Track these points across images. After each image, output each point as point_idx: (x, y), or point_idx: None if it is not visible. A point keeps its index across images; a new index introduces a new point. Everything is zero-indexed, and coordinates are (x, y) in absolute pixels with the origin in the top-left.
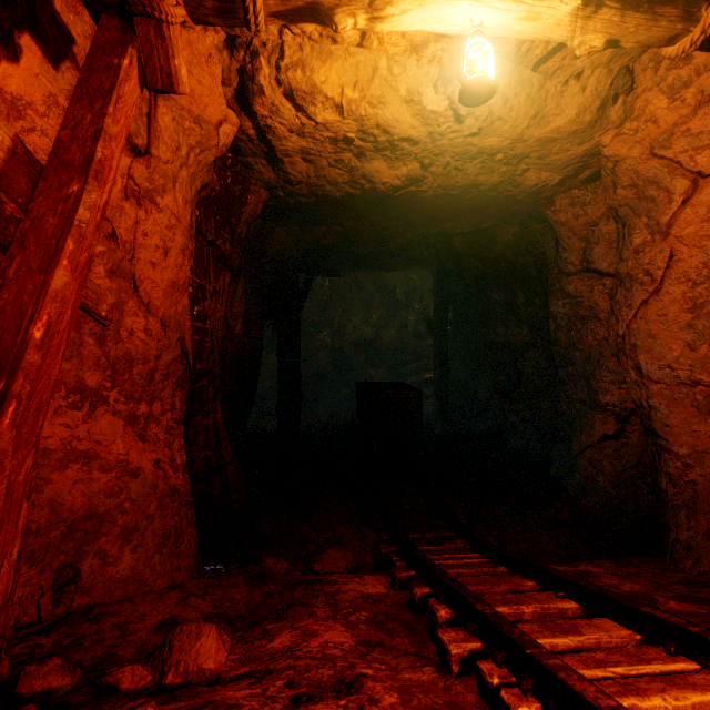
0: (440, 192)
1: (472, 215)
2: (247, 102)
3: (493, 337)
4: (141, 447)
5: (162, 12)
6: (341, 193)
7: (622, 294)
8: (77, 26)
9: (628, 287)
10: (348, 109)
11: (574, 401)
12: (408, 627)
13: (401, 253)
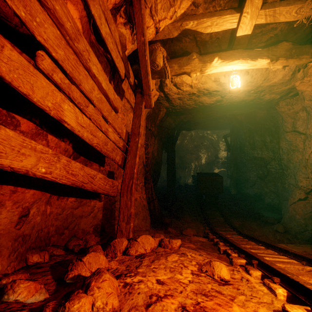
0: (229, 104)
1: (244, 108)
2: (162, 89)
3: (256, 155)
4: (136, 193)
5: (150, 94)
6: (191, 107)
7: (307, 142)
8: (125, 88)
9: (309, 140)
10: (194, 86)
11: (290, 184)
12: (212, 248)
13: (215, 120)
